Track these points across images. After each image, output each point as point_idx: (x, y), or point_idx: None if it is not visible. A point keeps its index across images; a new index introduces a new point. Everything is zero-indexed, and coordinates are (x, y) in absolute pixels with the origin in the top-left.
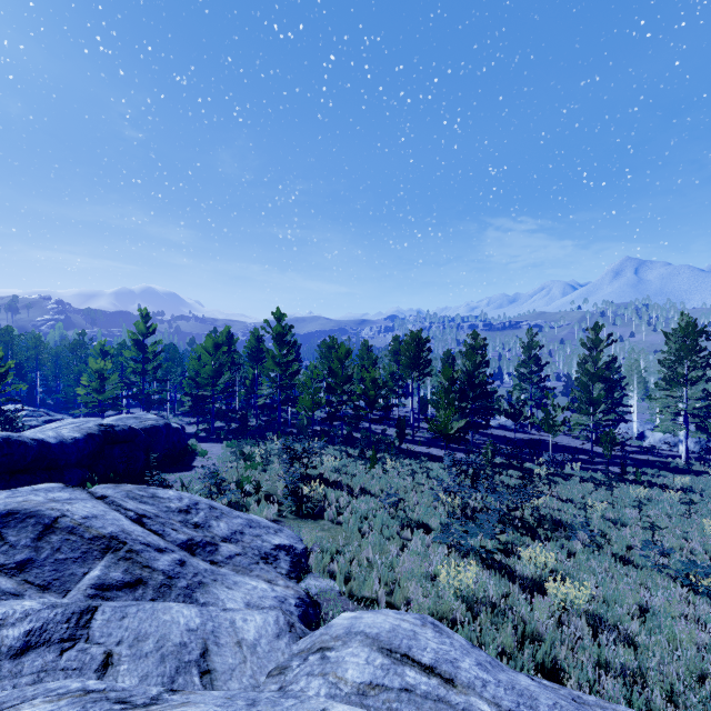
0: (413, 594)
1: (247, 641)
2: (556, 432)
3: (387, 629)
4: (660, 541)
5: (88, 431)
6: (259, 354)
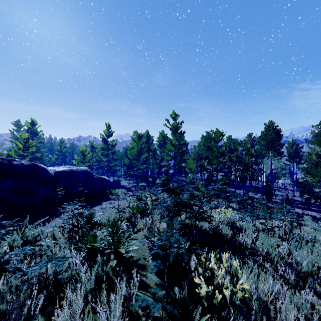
0: None
1: None
2: None
3: None
4: None
5: None
6: (164, 145)
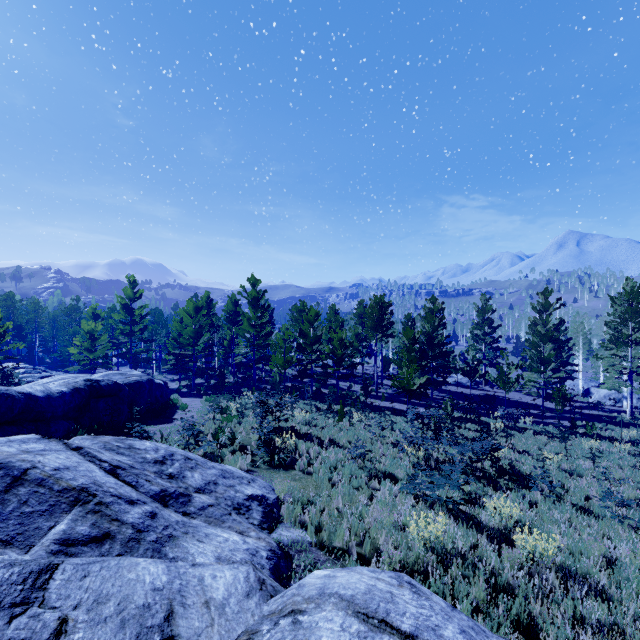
0: (384, 547)
1: (215, 601)
2: (510, 388)
3: (362, 590)
4: (617, 492)
5: (74, 386)
6: (236, 317)
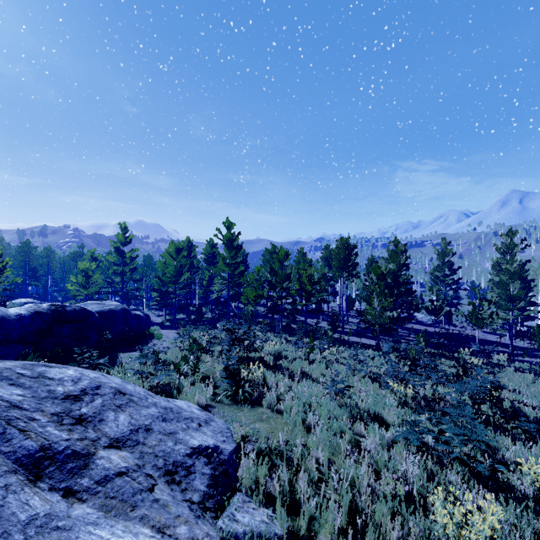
0: None
1: None
2: (483, 324)
3: None
4: None
5: (36, 309)
6: (213, 259)
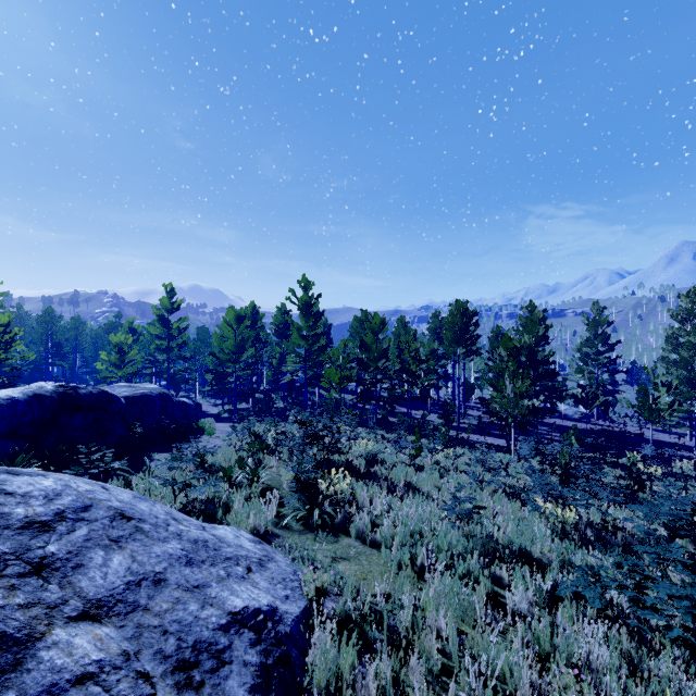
0: None
1: None
2: (659, 419)
3: None
4: None
5: (35, 391)
6: (286, 331)
